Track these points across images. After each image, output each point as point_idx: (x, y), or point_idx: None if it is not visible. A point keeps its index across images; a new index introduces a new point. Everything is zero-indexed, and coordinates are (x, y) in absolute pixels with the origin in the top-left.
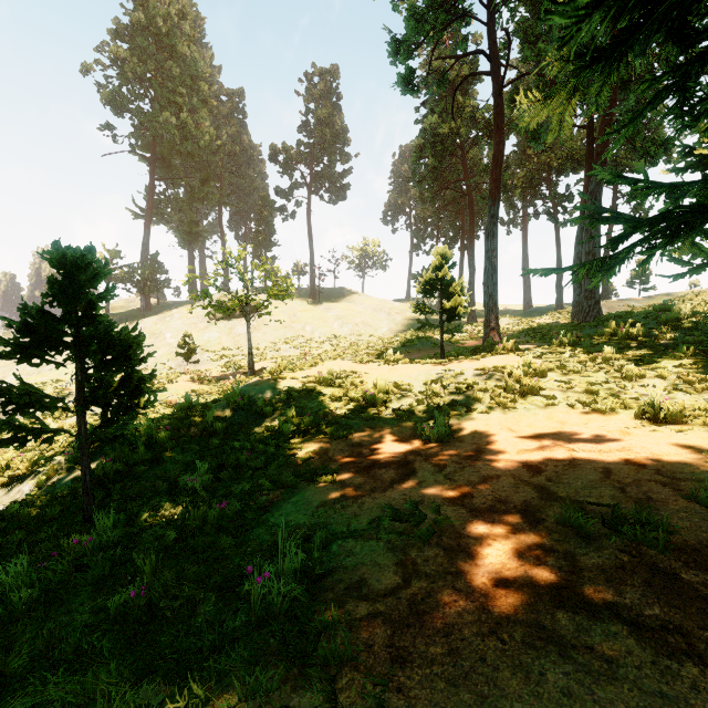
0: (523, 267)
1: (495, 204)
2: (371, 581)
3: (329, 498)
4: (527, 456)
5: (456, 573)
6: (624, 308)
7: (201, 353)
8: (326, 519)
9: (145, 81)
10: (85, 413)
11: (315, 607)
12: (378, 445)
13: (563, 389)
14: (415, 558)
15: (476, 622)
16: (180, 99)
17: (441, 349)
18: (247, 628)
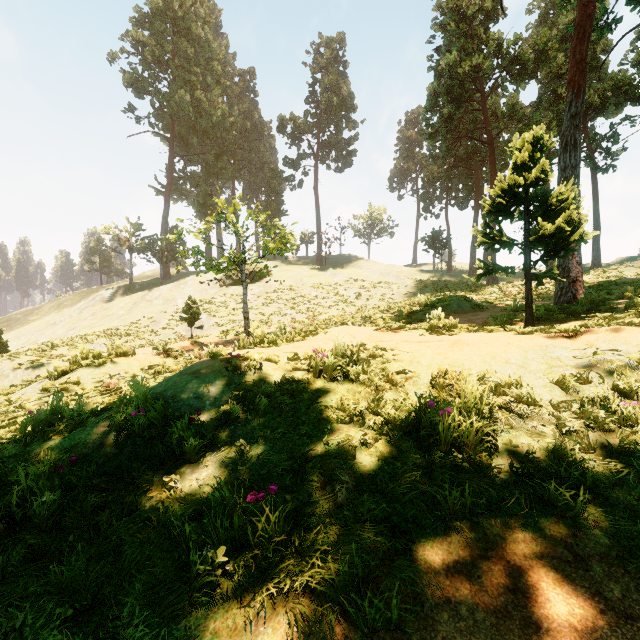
0: None
1: (578, 97)
2: None
3: None
4: None
5: None
6: None
7: (208, 318)
8: None
9: (163, 63)
10: None
11: None
12: None
13: None
14: None
15: None
16: (195, 77)
17: (528, 306)
18: None
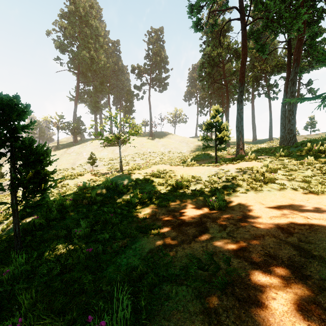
0: (252, 120)
1: (242, 85)
2: None
3: (155, 246)
4: (277, 221)
5: None
6: (304, 139)
7: (99, 162)
8: (152, 263)
9: (74, 37)
10: (16, 192)
11: None
12: (184, 210)
13: (288, 180)
14: (216, 307)
15: None
16: (90, 45)
17: (216, 158)
18: None
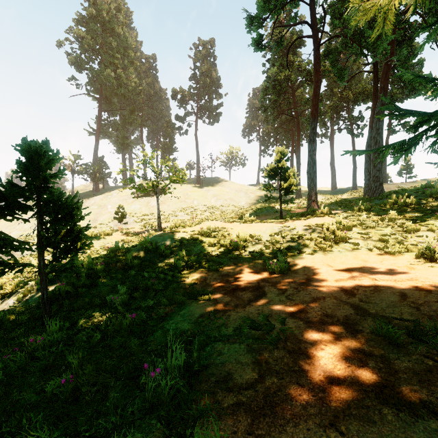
0: (331, 163)
1: (314, 120)
2: (235, 376)
3: (206, 311)
4: (343, 283)
5: (299, 371)
6: (397, 188)
7: (129, 217)
8: (204, 327)
9: (95, 50)
10: (43, 252)
11: (193, 397)
12: (240, 275)
13: (364, 239)
14: (267, 358)
15: (317, 414)
16: (117, 61)
17: (280, 213)
18: (142, 412)
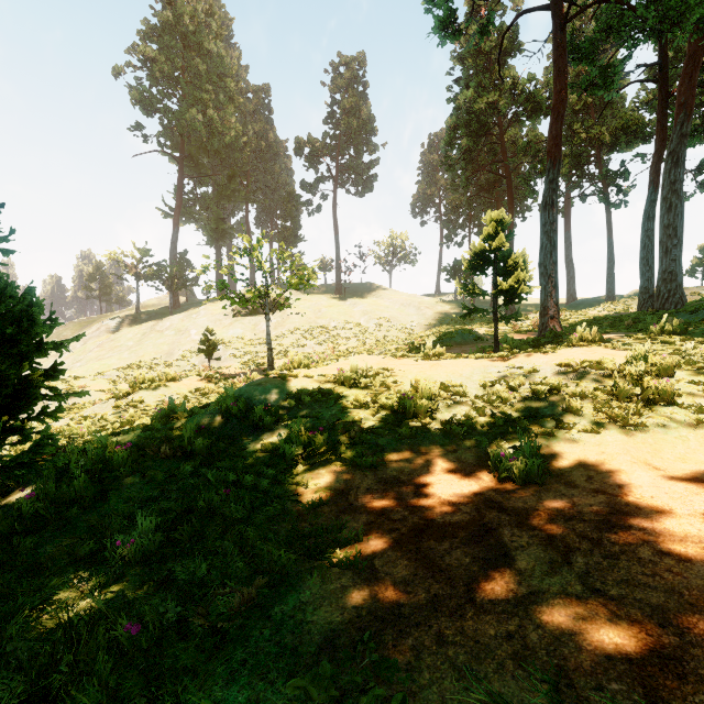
0: (566, 256)
1: (554, 166)
2: None
3: (344, 619)
4: None
5: None
6: (693, 297)
7: (225, 350)
8: None
9: (173, 80)
10: None
11: None
12: (426, 481)
13: None
14: None
15: None
16: (207, 95)
17: (495, 340)
18: None
